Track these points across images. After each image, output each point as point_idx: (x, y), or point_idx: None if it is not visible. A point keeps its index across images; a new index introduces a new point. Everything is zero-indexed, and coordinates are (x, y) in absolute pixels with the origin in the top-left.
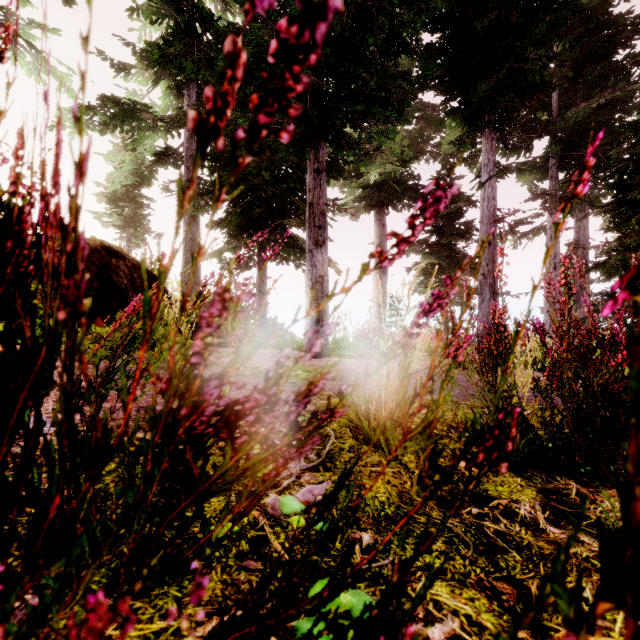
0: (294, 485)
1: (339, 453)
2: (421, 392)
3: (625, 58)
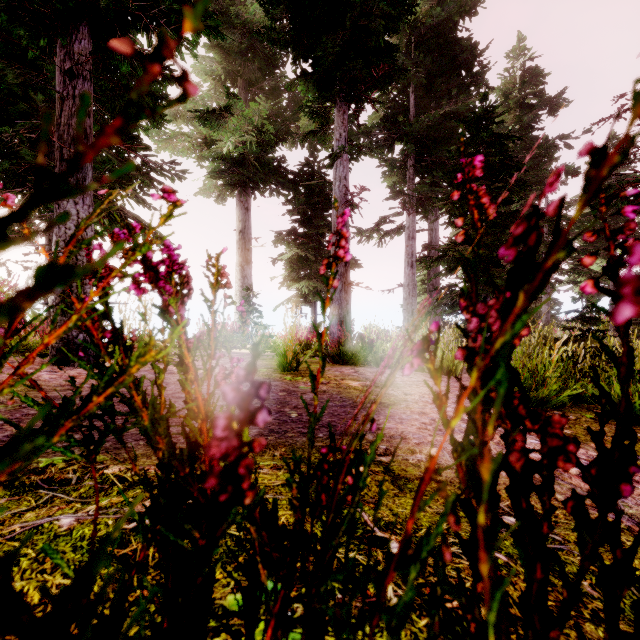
0: None
1: None
2: None
3: (466, 77)
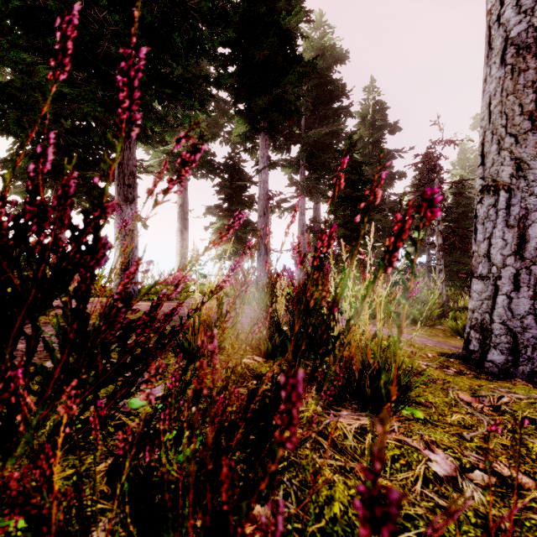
0: (137, 391)
1: (166, 367)
2: (230, 309)
3: (338, 107)
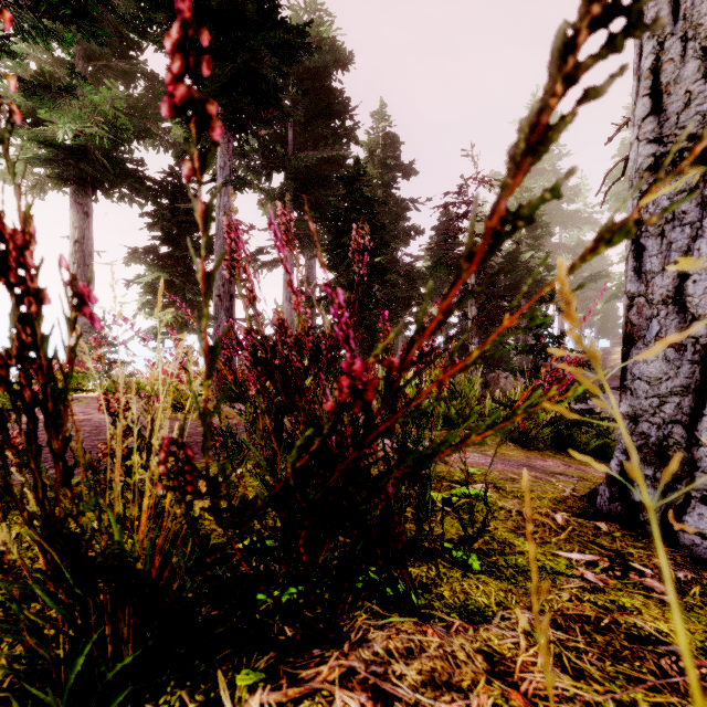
0: None
1: None
2: None
3: (340, 127)
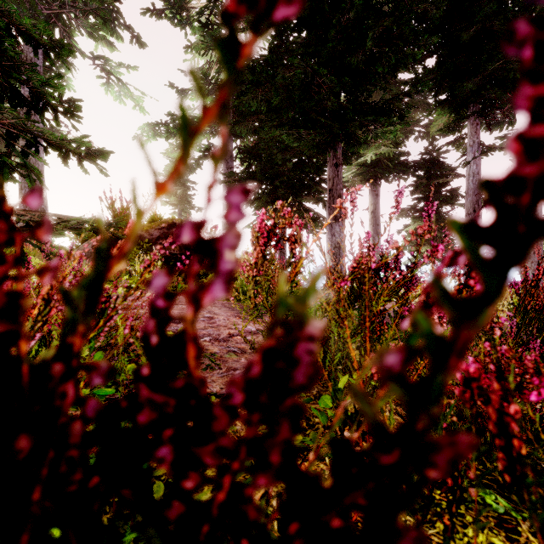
0: None
1: None
2: None
3: None
